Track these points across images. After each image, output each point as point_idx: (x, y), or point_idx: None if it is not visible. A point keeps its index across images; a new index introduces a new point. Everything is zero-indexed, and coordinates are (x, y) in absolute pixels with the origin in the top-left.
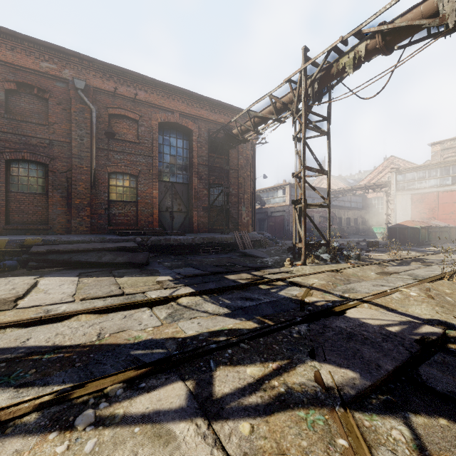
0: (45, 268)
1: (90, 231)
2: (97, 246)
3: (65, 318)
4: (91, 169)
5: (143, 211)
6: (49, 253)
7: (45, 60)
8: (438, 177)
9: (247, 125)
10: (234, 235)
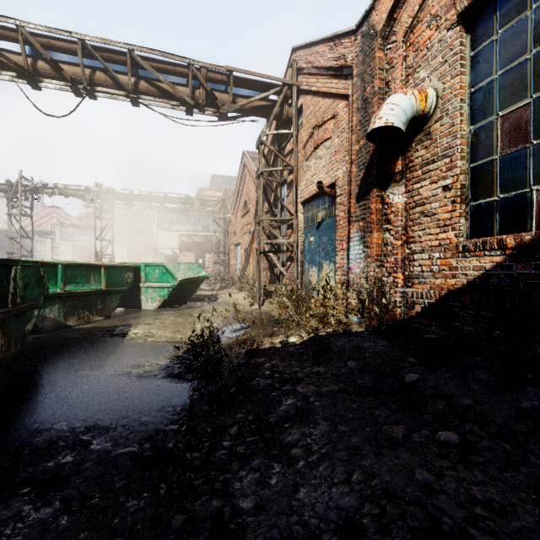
0: None
1: None
2: None
3: None
4: None
5: None
6: None
7: None
8: (90, 235)
9: None
10: None
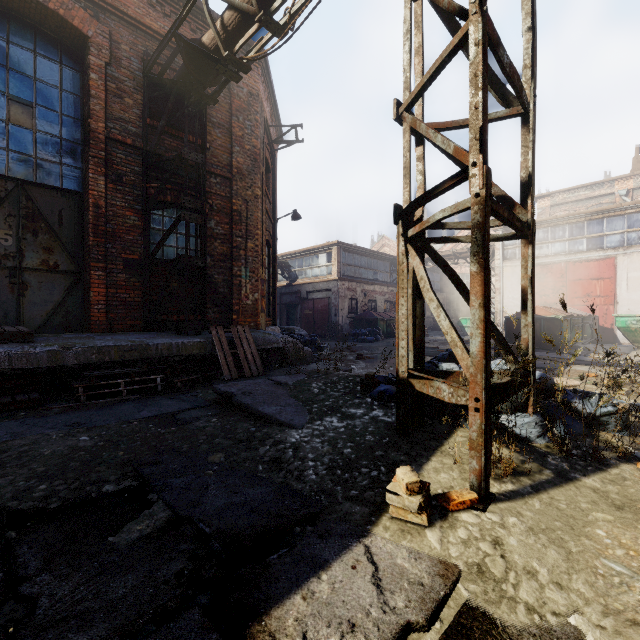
0: None
1: None
2: None
3: None
4: None
5: None
6: None
7: None
8: (567, 238)
9: None
10: (211, 337)
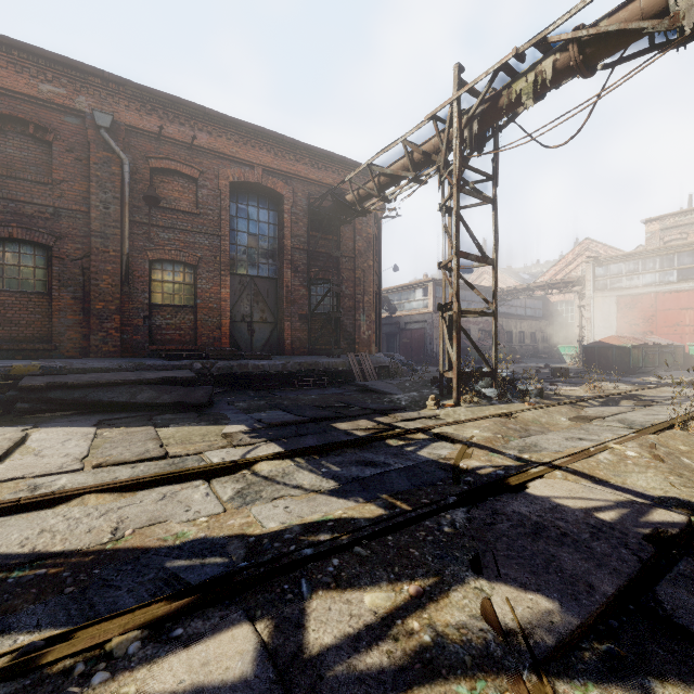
0: (43, 412)
1: (119, 352)
2: (130, 376)
3: (60, 501)
4: (122, 254)
5: (205, 322)
6: (51, 388)
7: (46, 80)
8: (657, 270)
9: (368, 187)
10: (347, 359)
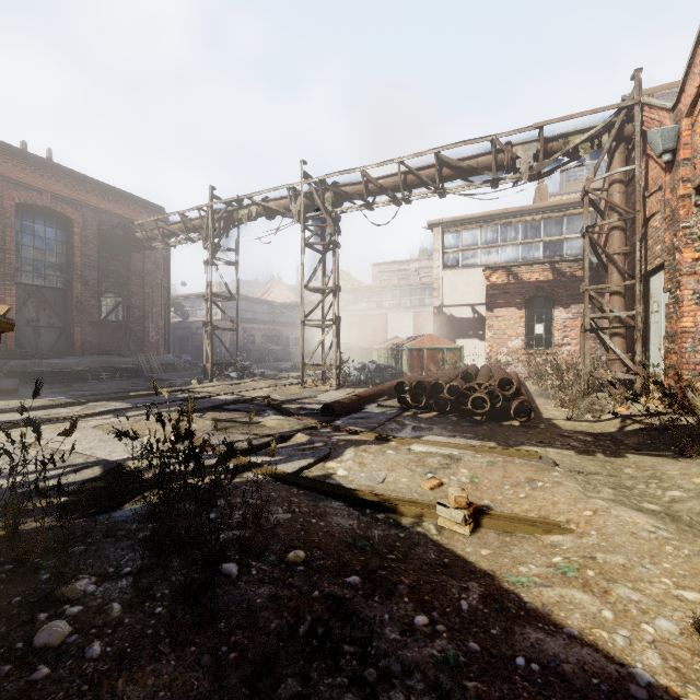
0: None
1: None
2: None
3: None
4: None
5: None
6: None
7: None
8: (367, 300)
9: (155, 233)
10: (137, 358)
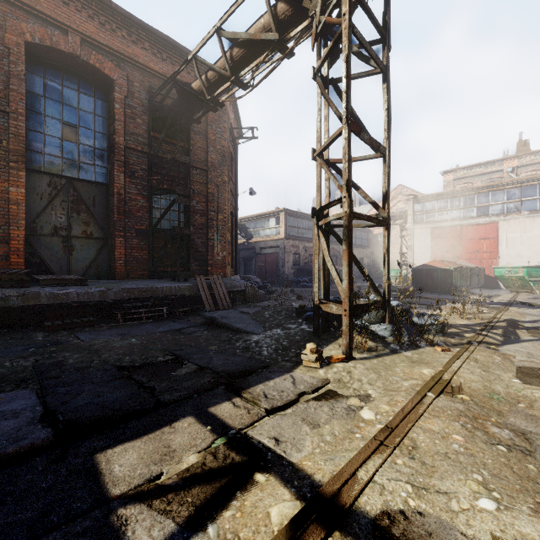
0: None
1: None
2: None
3: None
4: None
5: None
6: None
7: None
8: (462, 207)
9: (218, 66)
10: (196, 282)
